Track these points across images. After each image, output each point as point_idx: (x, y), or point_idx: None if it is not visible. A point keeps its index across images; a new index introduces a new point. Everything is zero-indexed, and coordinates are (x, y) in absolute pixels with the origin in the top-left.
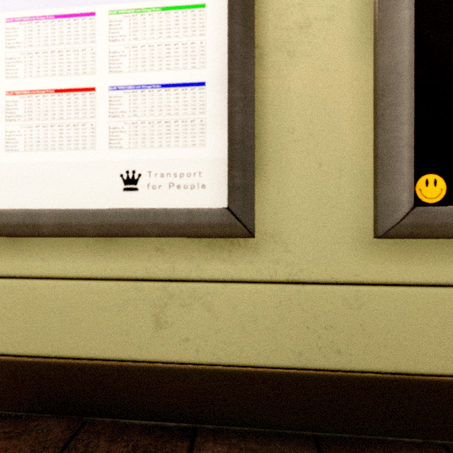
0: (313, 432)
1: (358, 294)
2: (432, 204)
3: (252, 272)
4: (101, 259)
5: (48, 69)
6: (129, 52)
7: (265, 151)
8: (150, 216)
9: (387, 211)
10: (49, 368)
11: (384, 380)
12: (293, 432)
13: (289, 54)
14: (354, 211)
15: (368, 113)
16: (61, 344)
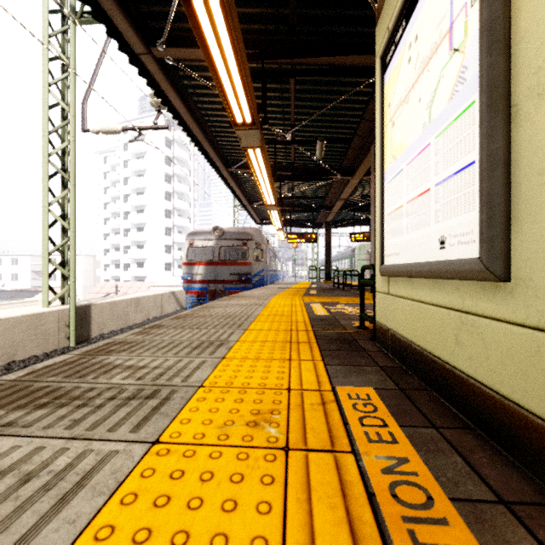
0: None
1: None
2: None
3: (509, 314)
4: (434, 293)
5: (416, 185)
6: (441, 159)
7: (518, 201)
8: (444, 265)
9: None
10: (418, 352)
11: None
12: (542, 485)
13: (539, 96)
14: None
15: None
16: (422, 340)
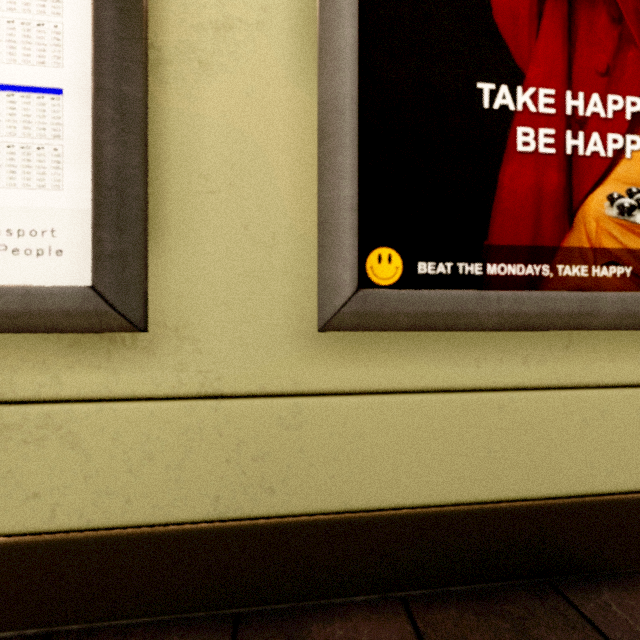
0: (236, 608)
1: (298, 408)
2: (386, 286)
3: (144, 385)
4: None
5: None
6: None
7: (164, 203)
8: None
9: (327, 296)
10: None
11: (331, 523)
12: (207, 614)
13: (202, 65)
14: (292, 295)
15: (311, 161)
16: None
